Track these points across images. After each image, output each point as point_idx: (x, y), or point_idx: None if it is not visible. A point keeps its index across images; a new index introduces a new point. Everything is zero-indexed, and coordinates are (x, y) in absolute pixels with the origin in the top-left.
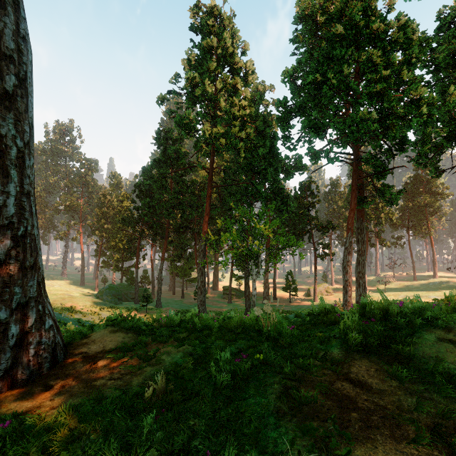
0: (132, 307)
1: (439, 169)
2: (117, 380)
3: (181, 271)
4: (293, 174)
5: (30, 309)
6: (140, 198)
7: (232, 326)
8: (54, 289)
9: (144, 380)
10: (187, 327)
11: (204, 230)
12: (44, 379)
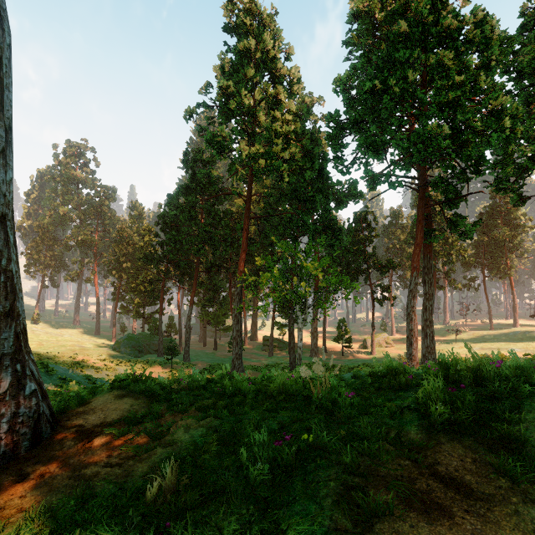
0: (154, 361)
1: (523, 197)
2: (114, 468)
3: (213, 318)
4: (346, 203)
5: (3, 370)
6: (165, 231)
7: (272, 391)
8: (63, 339)
9: (150, 469)
10: (215, 390)
11: (240, 269)
12: (19, 464)
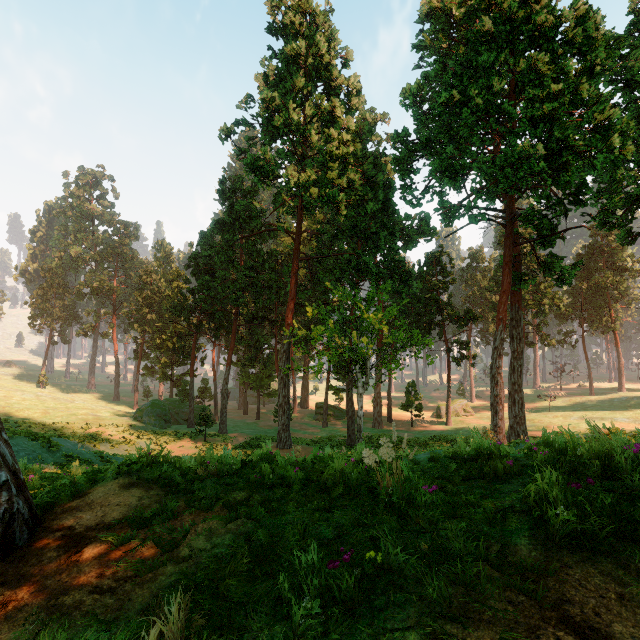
0: (184, 433)
1: (632, 233)
2: (104, 595)
3: (255, 380)
4: (416, 242)
5: None
6: (197, 276)
7: (325, 480)
8: (74, 407)
9: (153, 598)
10: (251, 478)
11: (287, 322)
12: None
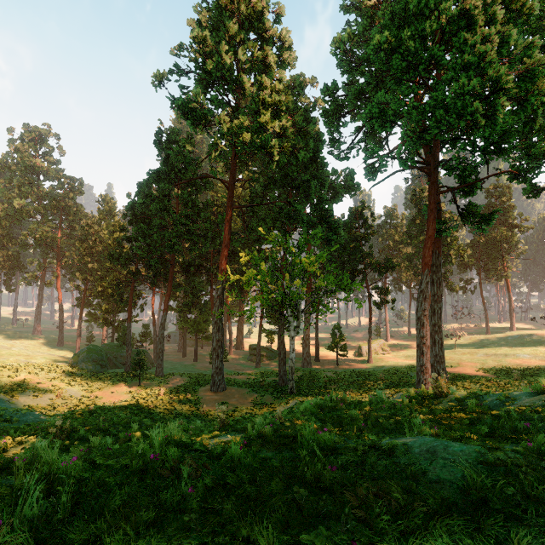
0: (119, 377)
1: (537, 187)
2: None
3: (193, 325)
4: (341, 197)
5: None
6: (134, 225)
7: None
8: (8, 353)
9: None
10: None
11: (221, 268)
12: None
